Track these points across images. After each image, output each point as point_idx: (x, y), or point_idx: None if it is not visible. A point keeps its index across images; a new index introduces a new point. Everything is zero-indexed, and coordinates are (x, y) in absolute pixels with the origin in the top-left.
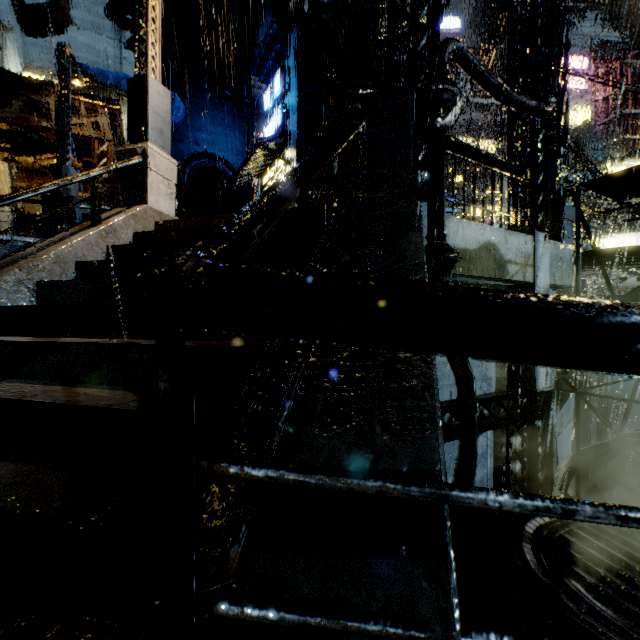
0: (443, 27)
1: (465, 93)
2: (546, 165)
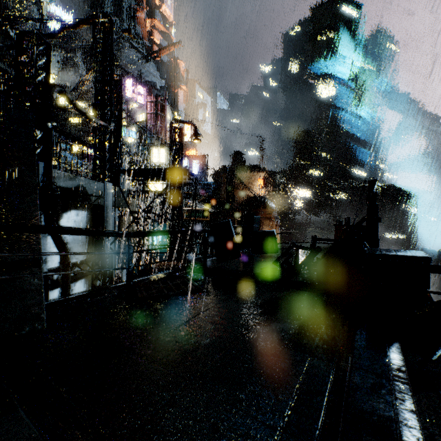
0: (59, 16)
1: (77, 66)
2: (111, 151)
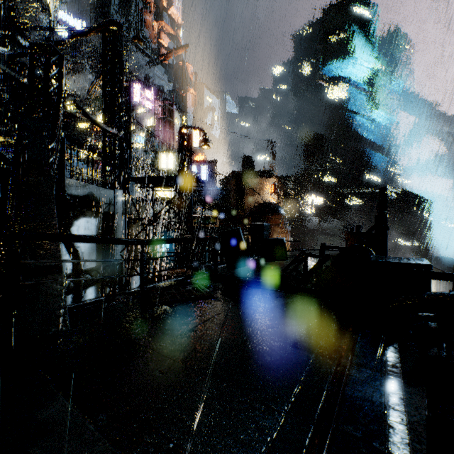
0: (67, 21)
1: (85, 71)
2: (120, 158)
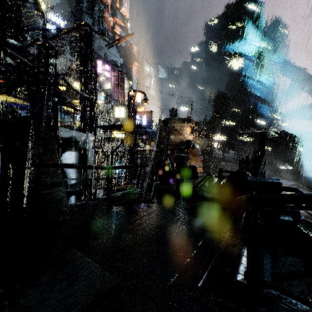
0: (54, 21)
1: (65, 52)
2: (91, 112)
